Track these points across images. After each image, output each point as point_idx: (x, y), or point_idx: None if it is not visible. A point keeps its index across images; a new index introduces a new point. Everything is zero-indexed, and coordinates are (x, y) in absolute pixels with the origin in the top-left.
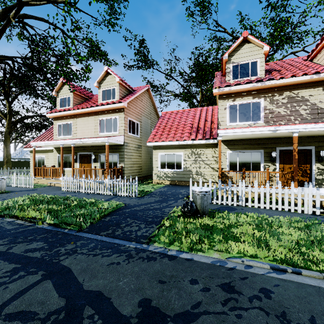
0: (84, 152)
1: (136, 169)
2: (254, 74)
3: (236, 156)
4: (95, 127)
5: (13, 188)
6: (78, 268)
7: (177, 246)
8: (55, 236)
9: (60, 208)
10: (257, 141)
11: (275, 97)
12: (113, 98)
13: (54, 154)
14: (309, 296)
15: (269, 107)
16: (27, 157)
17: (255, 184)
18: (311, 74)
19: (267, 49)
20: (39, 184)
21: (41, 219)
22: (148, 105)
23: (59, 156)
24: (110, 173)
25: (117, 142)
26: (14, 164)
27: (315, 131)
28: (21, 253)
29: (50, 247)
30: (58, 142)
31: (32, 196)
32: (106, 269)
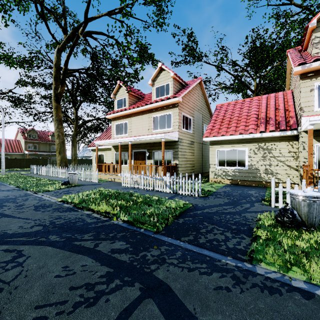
0: (138, 149)
1: (189, 166)
2: None
3: None
4: (149, 124)
5: (82, 181)
6: (178, 286)
7: (302, 274)
8: (134, 236)
9: (129, 205)
10: None
11: None
12: (167, 94)
13: (112, 152)
14: None
15: None
16: (87, 156)
17: None
18: None
19: None
20: (101, 179)
21: (115, 215)
22: (200, 98)
23: (117, 153)
24: (165, 170)
25: (172, 138)
26: (79, 161)
27: None
28: (108, 253)
29: (135, 249)
30: (117, 140)
31: (99, 190)
32: (216, 296)
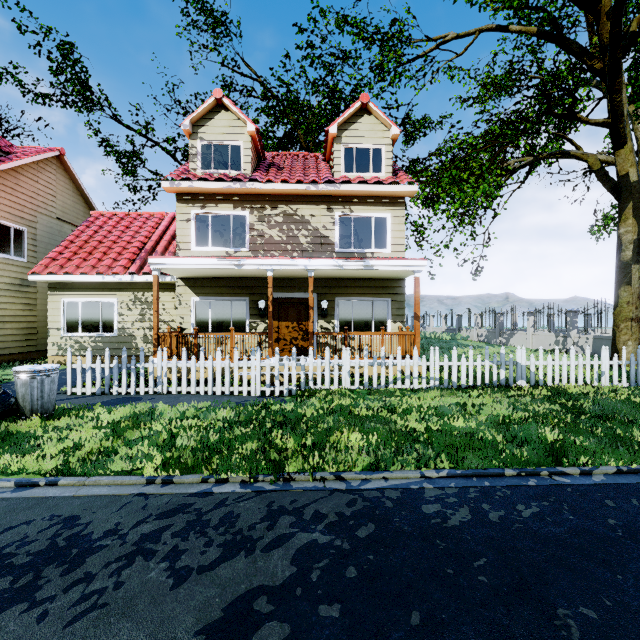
0: None
1: (16, 334)
2: (237, 167)
3: (207, 306)
4: None
5: None
6: None
7: None
8: None
9: None
10: (240, 282)
11: (267, 211)
12: None
13: None
14: (4, 513)
15: (257, 225)
16: None
17: (184, 354)
18: (308, 182)
19: (251, 129)
20: None
21: None
22: (63, 191)
23: None
24: None
25: None
26: None
27: (299, 271)
28: None
29: None
30: None
31: None
32: None
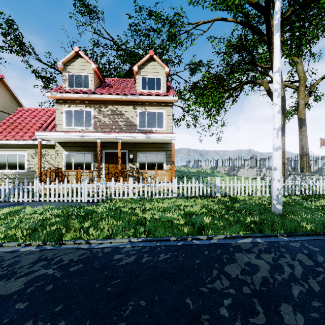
0: None
1: None
2: (87, 86)
3: (72, 157)
4: None
5: None
6: None
7: None
8: None
9: None
10: (88, 144)
11: (102, 108)
12: None
13: None
14: None
15: (97, 116)
16: None
17: (47, 181)
18: (122, 94)
19: (93, 67)
20: None
21: None
22: (3, 97)
23: None
24: None
25: None
26: None
27: (114, 139)
28: None
29: None
30: None
31: None
32: None
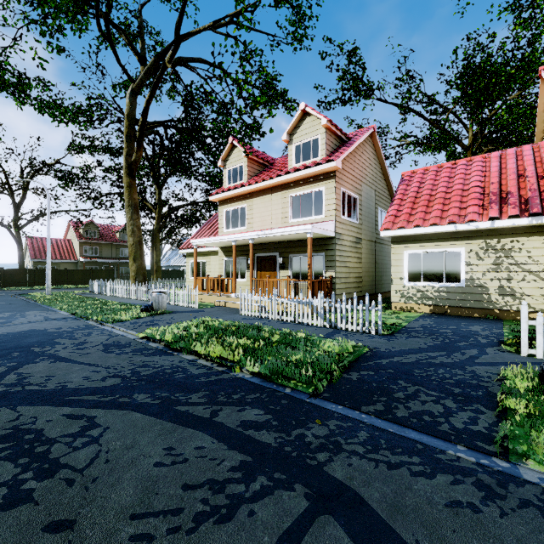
0: (264, 252)
1: (354, 282)
2: None
3: None
4: (283, 210)
5: (173, 306)
6: (376, 496)
7: None
8: (277, 401)
9: (259, 346)
10: None
11: None
12: (315, 156)
13: (219, 258)
14: None
15: None
16: (176, 265)
17: None
18: None
19: None
20: (203, 303)
21: (238, 363)
22: (372, 163)
23: (227, 260)
24: (313, 288)
25: (325, 232)
26: (162, 274)
27: None
28: (237, 428)
29: (282, 424)
30: (230, 237)
31: (204, 321)
32: (454, 520)
